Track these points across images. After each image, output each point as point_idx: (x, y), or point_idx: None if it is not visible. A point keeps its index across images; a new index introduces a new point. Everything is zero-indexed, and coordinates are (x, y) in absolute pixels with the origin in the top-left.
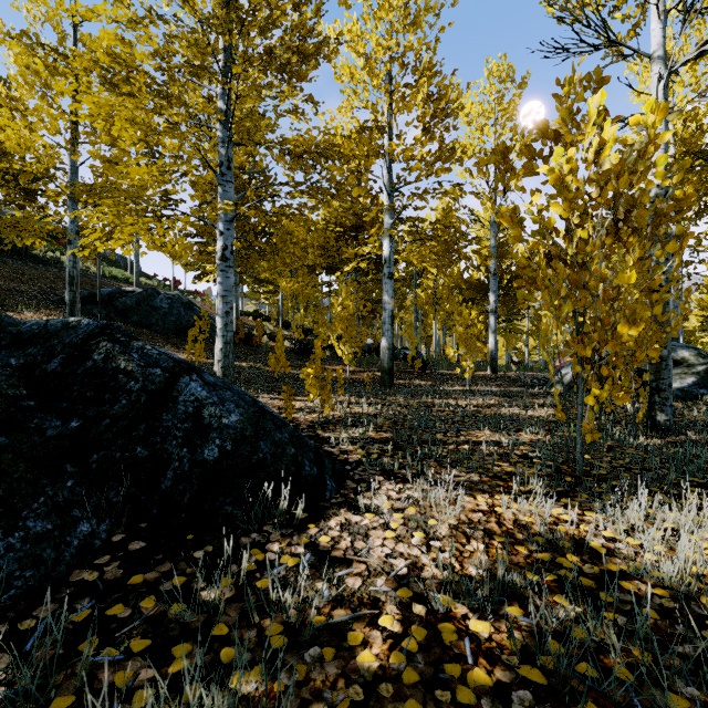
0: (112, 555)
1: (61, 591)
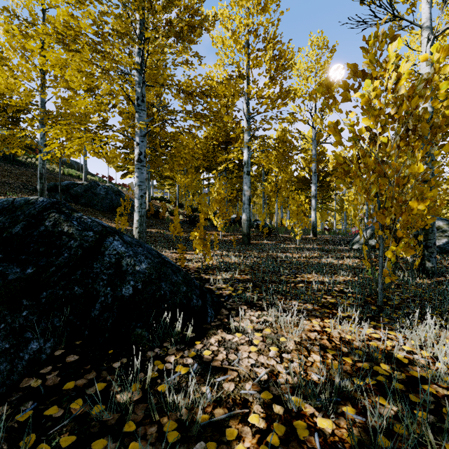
0: (53, 366)
1: (12, 395)
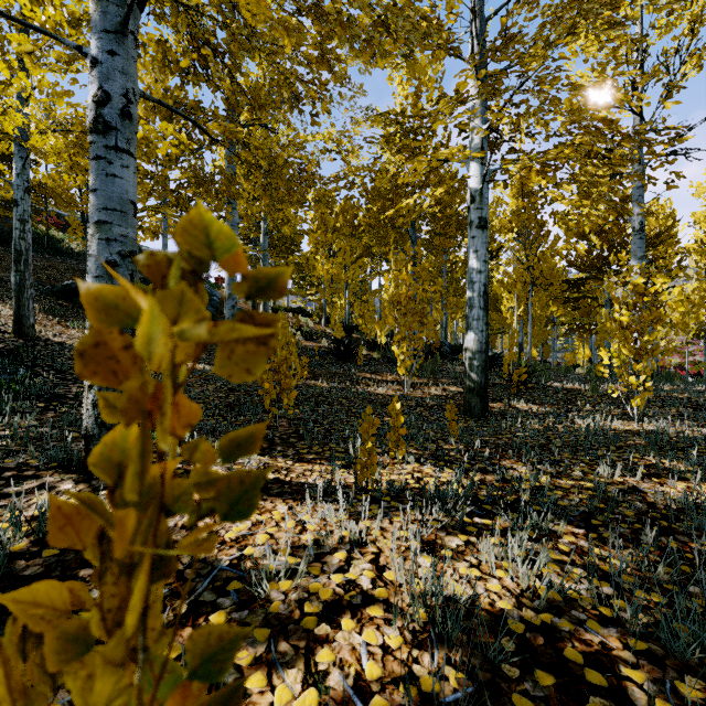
0: None
1: None
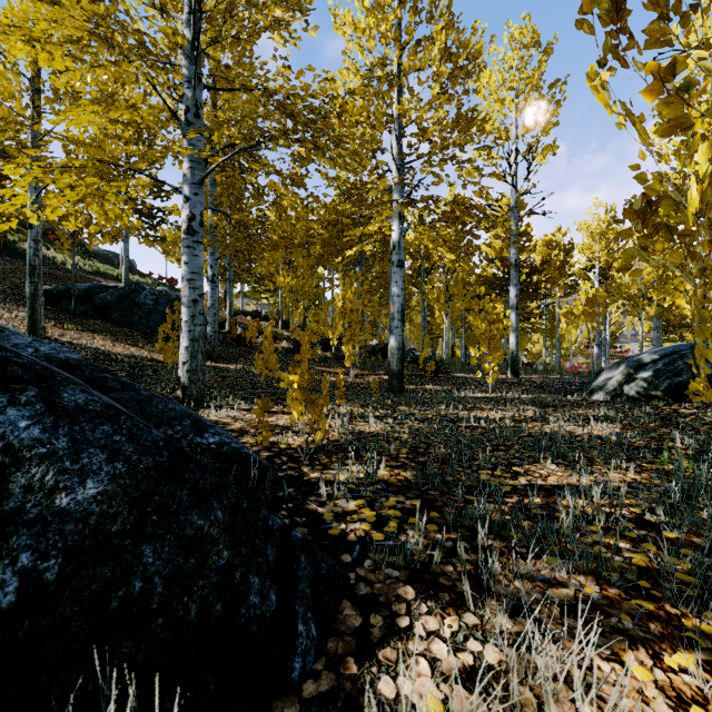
0: None
1: None
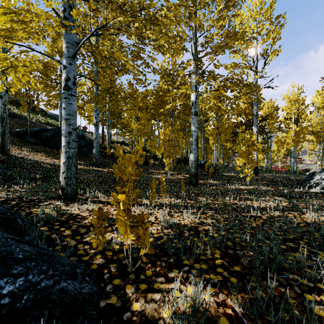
0: None
1: None
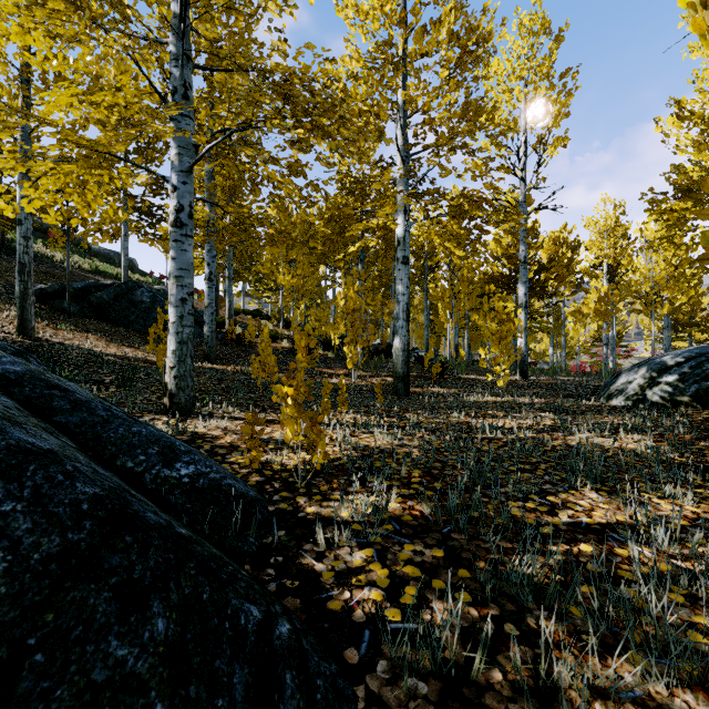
0: None
1: None
